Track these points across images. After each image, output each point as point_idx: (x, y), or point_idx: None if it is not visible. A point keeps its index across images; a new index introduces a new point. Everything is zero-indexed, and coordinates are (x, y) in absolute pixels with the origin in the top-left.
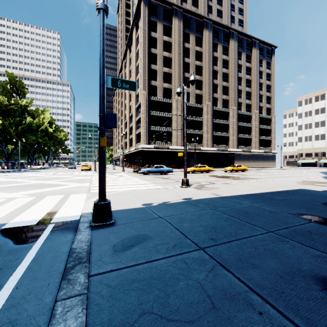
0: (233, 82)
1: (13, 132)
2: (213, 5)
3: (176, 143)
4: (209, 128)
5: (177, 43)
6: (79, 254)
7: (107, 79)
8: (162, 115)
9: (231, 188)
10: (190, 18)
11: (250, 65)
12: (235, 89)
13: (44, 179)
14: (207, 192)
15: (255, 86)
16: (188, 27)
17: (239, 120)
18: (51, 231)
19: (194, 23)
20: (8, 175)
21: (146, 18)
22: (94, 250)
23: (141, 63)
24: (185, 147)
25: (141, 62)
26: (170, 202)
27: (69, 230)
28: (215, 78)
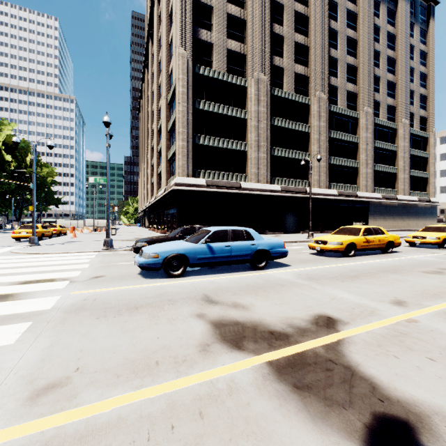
0: (367, 57)
1: None
2: None
3: (255, 177)
4: (323, 148)
5: None
6: None
7: None
8: (225, 111)
9: None
10: None
11: (394, 31)
12: (370, 73)
13: None
14: None
15: (404, 71)
16: None
17: (375, 137)
18: None
19: None
20: None
21: None
22: None
23: None
24: None
25: None
26: None
27: None
28: (332, 47)
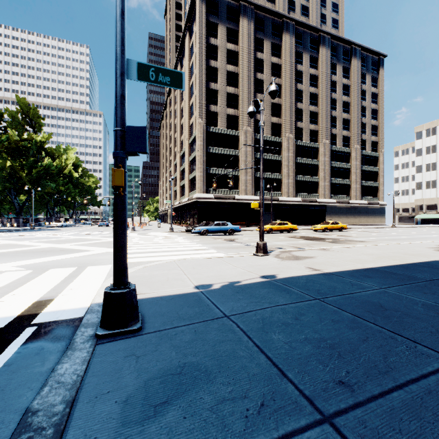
0: (325, 105)
1: (25, 177)
2: (296, 0)
3: (244, 192)
4: (291, 170)
5: (246, 52)
6: (35, 436)
7: (129, 65)
8: (226, 152)
9: (335, 258)
10: (265, 18)
11: (348, 82)
12: (328, 116)
13: (59, 241)
14: (299, 265)
15: (356, 110)
16: (262, 31)
17: (333, 159)
18: (23, 346)
19: (270, 25)
20: (14, 235)
21: (203, 19)
22: (78, 416)
23: (197, 81)
24: (262, 195)
25: (197, 79)
26: (241, 283)
27: (57, 342)
28: (299, 101)
